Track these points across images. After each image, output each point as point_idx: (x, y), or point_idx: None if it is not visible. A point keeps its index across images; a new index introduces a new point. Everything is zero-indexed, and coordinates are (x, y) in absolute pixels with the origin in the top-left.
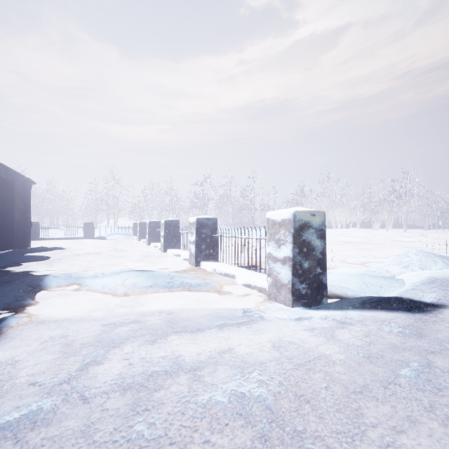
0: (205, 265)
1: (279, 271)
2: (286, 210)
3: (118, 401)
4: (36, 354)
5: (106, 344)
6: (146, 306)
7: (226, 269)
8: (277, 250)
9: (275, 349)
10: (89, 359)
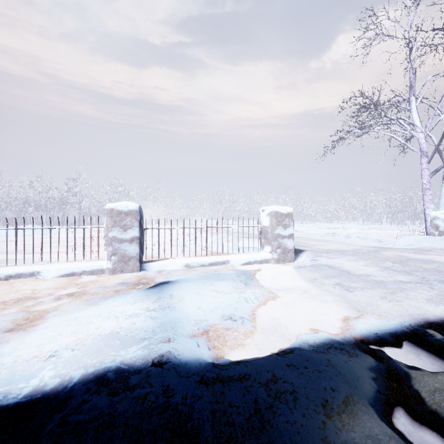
0: (161, 266)
1: (287, 243)
2: (288, 207)
3: (417, 273)
4: (414, 297)
5: (380, 284)
6: (299, 287)
7: (211, 259)
8: (284, 231)
9: (358, 261)
10: (400, 283)
